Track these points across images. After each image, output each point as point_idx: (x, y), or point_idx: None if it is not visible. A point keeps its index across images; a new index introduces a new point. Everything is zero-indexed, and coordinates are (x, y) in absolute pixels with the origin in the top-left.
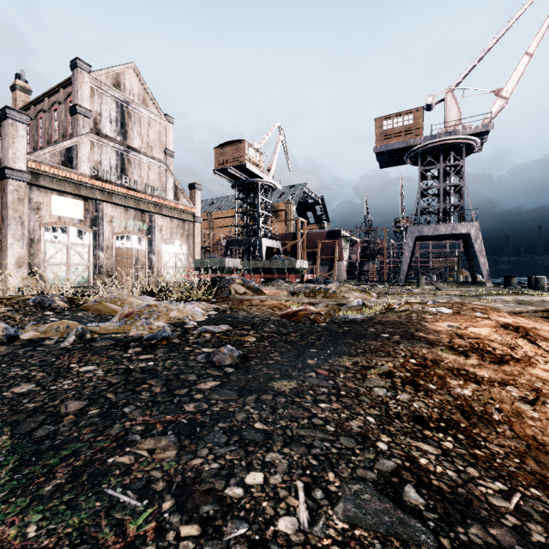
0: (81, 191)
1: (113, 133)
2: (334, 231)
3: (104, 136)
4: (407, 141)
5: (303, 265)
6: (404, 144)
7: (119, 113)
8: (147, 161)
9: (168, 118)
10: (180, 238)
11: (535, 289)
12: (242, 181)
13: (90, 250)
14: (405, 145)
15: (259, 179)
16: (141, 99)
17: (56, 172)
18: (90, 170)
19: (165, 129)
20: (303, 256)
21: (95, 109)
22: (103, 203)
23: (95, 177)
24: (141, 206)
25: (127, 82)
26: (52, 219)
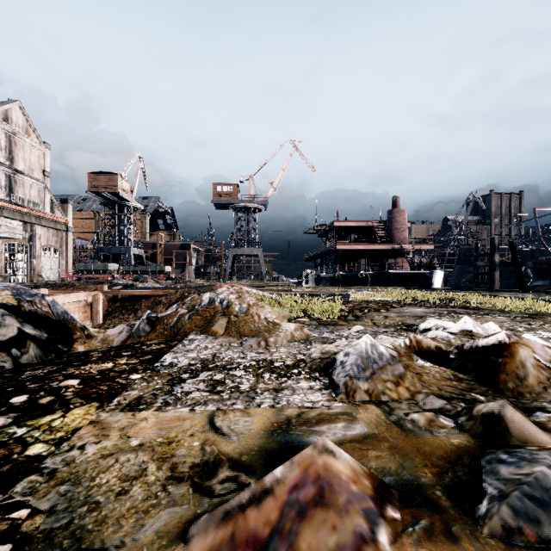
0: None
1: (3, 158)
2: (185, 244)
3: None
4: (230, 201)
5: (168, 269)
6: (228, 202)
7: (8, 142)
8: (29, 181)
9: (46, 145)
10: (55, 244)
11: (275, 281)
12: (112, 202)
13: None
14: (229, 202)
15: (128, 202)
16: (24, 130)
17: None
18: None
19: (44, 154)
20: (161, 261)
21: None
22: None
23: None
24: (25, 218)
25: (14, 116)
26: None
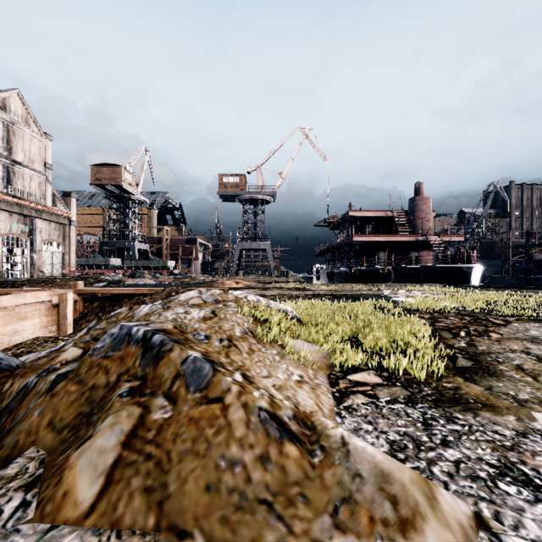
0: None
1: (0, 149)
2: (192, 238)
3: None
4: (236, 192)
5: (172, 264)
6: (235, 193)
7: (5, 132)
8: (29, 173)
9: (48, 136)
10: (57, 238)
11: (283, 277)
12: (116, 195)
13: None
14: (235, 194)
15: (132, 195)
16: (24, 120)
17: None
18: None
19: (45, 146)
20: (167, 256)
21: None
22: None
23: None
24: (25, 211)
25: (12, 105)
26: None
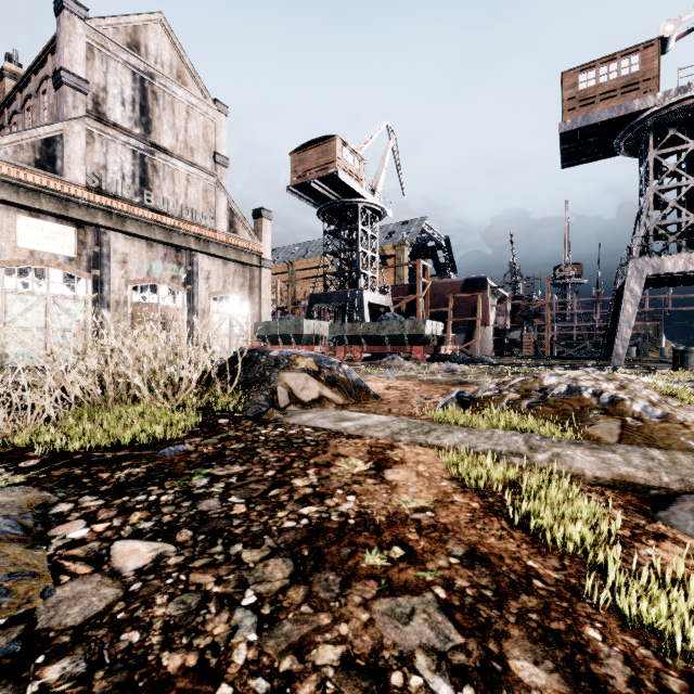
0: (71, 211)
1: (127, 121)
2: (475, 279)
3: (110, 125)
4: (628, 105)
5: (435, 330)
6: (621, 110)
7: (138, 91)
8: (184, 170)
9: (219, 106)
10: (239, 290)
11: None
12: (332, 203)
13: (87, 308)
14: (623, 112)
15: (359, 199)
16: (174, 73)
17: (21, 176)
18: (87, 178)
19: (215, 123)
20: (425, 318)
21: (96, 80)
22: (110, 233)
23: (95, 190)
24: (175, 239)
25: (151, 44)
26: (19, 254)
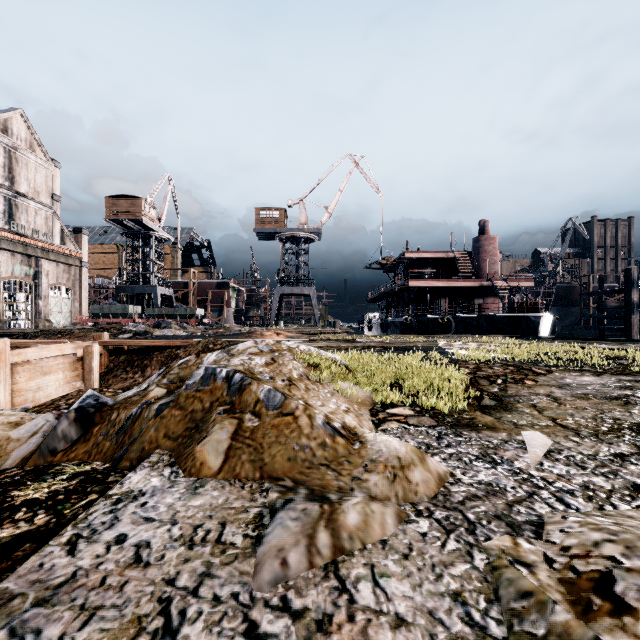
0: None
1: (1, 178)
2: (223, 282)
3: None
4: (276, 229)
5: (201, 312)
6: (274, 230)
7: (7, 158)
8: (34, 206)
9: (56, 163)
10: (66, 282)
11: (330, 327)
12: (135, 231)
13: None
14: (274, 231)
15: (154, 232)
16: (28, 144)
17: None
18: None
19: (53, 174)
20: (194, 302)
21: None
22: None
23: None
24: (29, 251)
25: (14, 127)
26: None
